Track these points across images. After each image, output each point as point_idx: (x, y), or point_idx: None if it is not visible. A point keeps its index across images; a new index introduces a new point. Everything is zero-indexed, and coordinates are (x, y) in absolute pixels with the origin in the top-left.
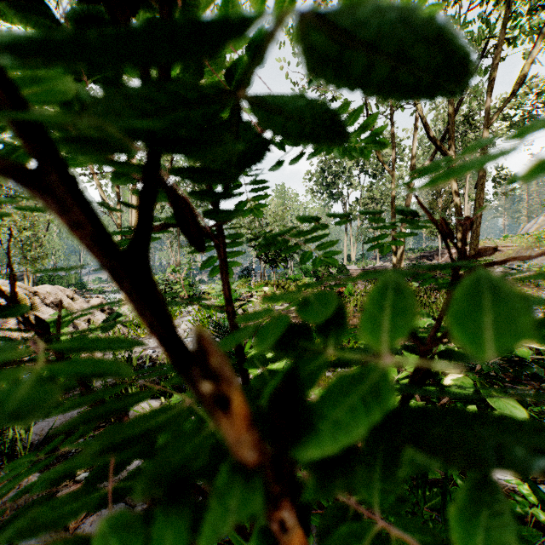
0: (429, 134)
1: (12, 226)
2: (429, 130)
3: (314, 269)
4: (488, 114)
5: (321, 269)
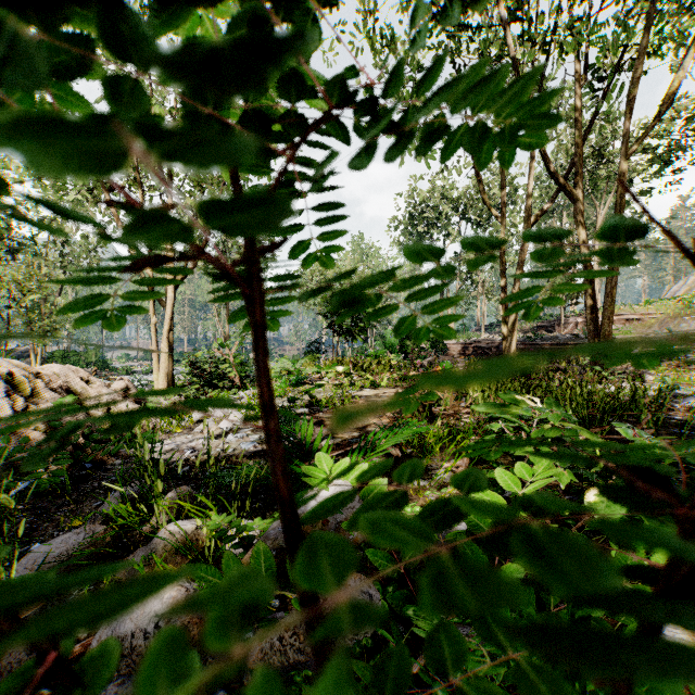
0: (550, 169)
1: (12, 287)
2: (550, 164)
3: (401, 343)
4: (626, 143)
5: (410, 343)
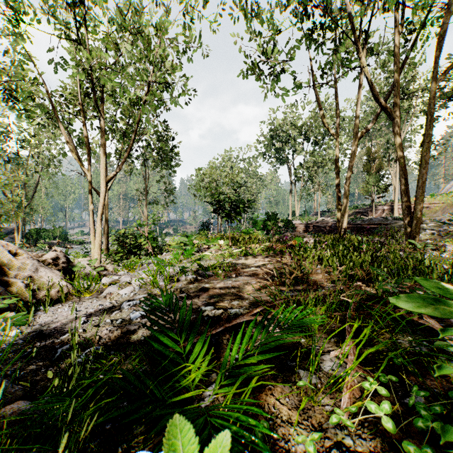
0: (375, 96)
1: None
2: (375, 93)
3: (264, 223)
4: (434, 75)
5: (270, 223)
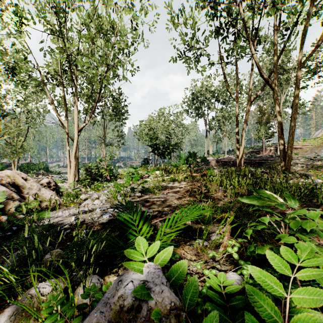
0: (261, 73)
1: None
2: (261, 71)
3: (187, 159)
4: (300, 60)
5: (191, 159)
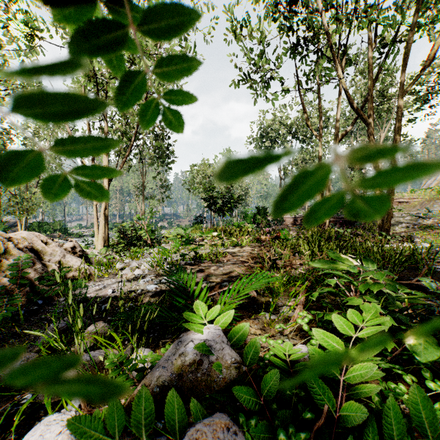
0: (352, 104)
1: None
2: (352, 101)
3: (254, 217)
4: (402, 86)
5: (260, 217)
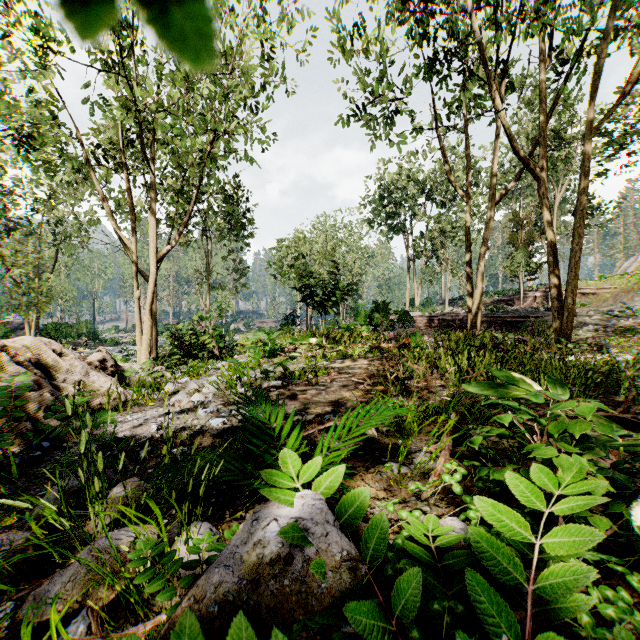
0: (515, 148)
1: None
2: (515, 144)
3: (371, 316)
4: (590, 122)
5: (379, 316)
